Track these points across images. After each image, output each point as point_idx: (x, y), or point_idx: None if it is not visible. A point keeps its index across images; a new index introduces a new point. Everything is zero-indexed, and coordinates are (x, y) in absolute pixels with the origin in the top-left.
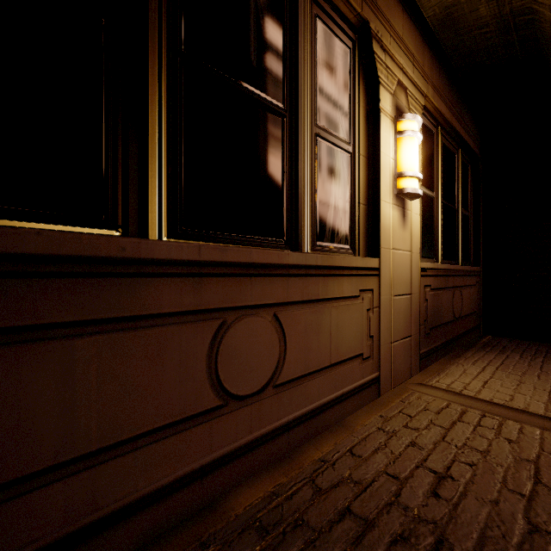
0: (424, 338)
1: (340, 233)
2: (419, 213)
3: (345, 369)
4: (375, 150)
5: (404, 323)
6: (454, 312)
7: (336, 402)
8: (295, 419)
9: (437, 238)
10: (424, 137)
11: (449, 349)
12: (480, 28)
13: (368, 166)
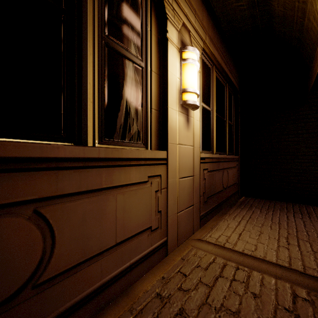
0: (203, 205)
1: (132, 130)
2: (200, 120)
3: (133, 243)
4: (164, 69)
5: (188, 197)
6: (223, 185)
7: (122, 274)
8: (69, 309)
9: (213, 137)
10: (204, 70)
11: (220, 209)
12: (237, 2)
13: (160, 81)
